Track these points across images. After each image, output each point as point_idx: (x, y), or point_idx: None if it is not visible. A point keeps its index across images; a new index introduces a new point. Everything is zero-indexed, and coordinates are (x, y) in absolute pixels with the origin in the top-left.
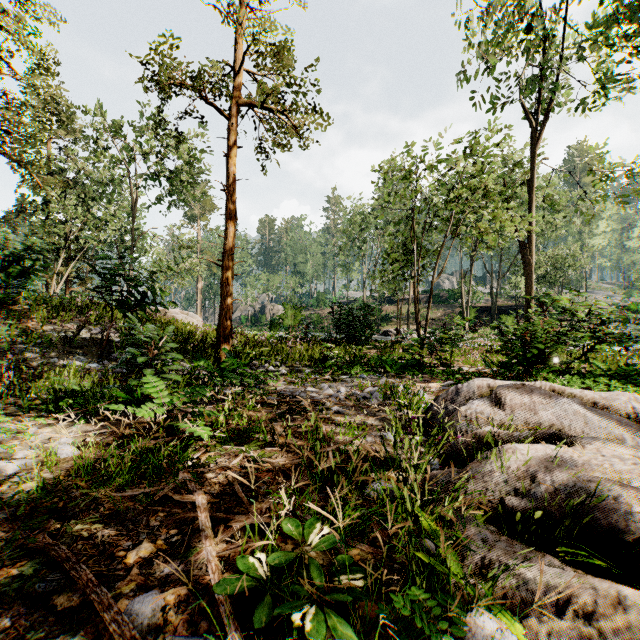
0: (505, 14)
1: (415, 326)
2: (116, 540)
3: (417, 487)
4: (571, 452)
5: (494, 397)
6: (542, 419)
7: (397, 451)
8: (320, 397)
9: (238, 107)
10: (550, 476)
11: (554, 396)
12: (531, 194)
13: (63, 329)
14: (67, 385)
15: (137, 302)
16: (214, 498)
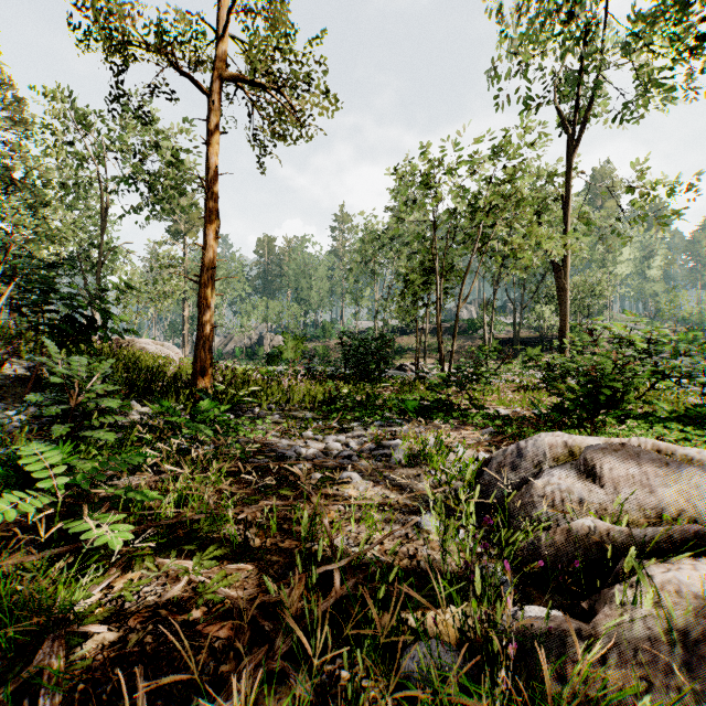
0: None
1: (432, 359)
2: None
3: None
4: None
5: (582, 464)
6: (664, 501)
7: (448, 566)
8: (323, 455)
9: (220, 81)
10: None
11: (672, 463)
12: (565, 210)
13: None
14: None
15: (80, 328)
16: None
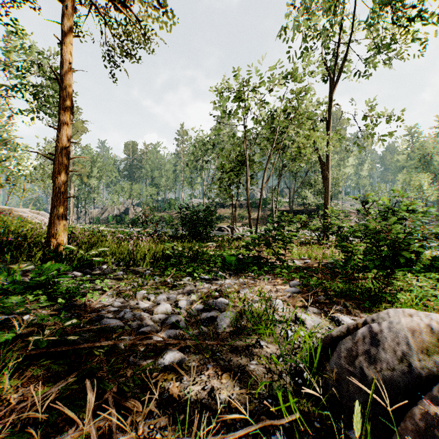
0: None
1: (240, 223)
2: None
3: None
4: None
5: None
6: None
7: None
8: (151, 321)
9: None
10: None
11: None
12: (327, 126)
13: None
14: None
15: None
16: None
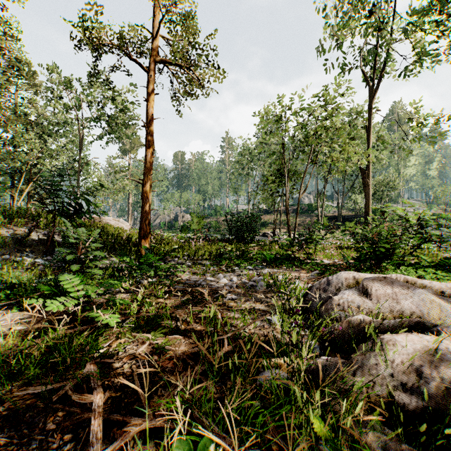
0: (351, 3)
1: (285, 229)
2: (4, 450)
3: (317, 396)
4: (444, 343)
5: (361, 288)
6: (404, 307)
7: (284, 338)
8: (217, 285)
9: (155, 63)
10: (436, 372)
11: (411, 287)
12: (369, 135)
13: (17, 232)
14: (8, 278)
15: (75, 211)
16: (116, 392)
